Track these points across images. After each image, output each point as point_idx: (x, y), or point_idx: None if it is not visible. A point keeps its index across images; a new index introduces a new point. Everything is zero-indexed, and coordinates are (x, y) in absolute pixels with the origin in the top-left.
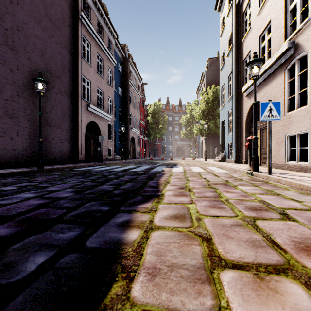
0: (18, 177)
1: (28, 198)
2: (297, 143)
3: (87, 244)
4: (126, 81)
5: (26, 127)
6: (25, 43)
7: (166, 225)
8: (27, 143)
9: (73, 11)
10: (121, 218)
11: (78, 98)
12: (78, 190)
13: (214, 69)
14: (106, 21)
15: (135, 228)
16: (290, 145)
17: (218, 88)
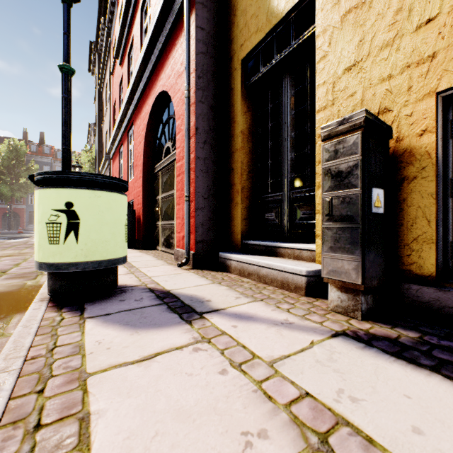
0: None
1: None
2: None
3: None
4: None
5: None
6: None
7: None
8: None
9: None
10: None
11: None
12: None
13: None
14: None
15: None
16: None
17: None
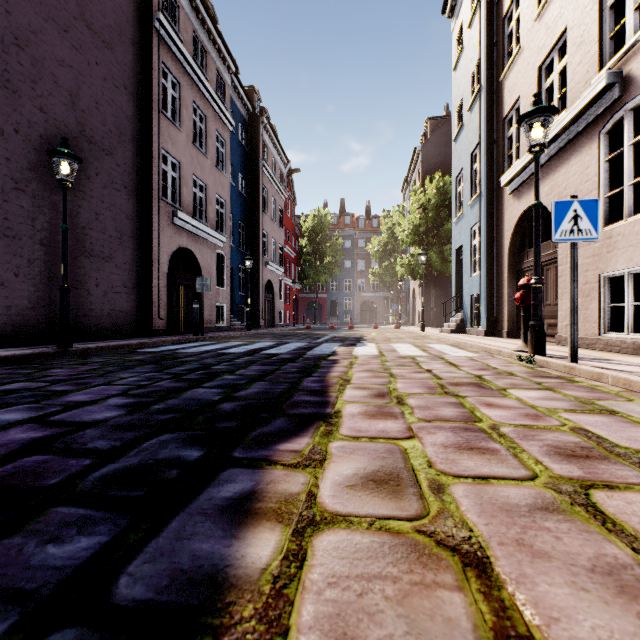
0: (8, 368)
1: (8, 425)
2: (628, 293)
3: (119, 586)
4: (256, 164)
5: (36, 257)
6: (35, 74)
7: (354, 510)
8: (39, 293)
9: (140, 12)
10: (232, 487)
11: (153, 197)
12: (137, 402)
13: (439, 140)
14: (212, 35)
15: (267, 520)
16: (610, 296)
17: (449, 180)
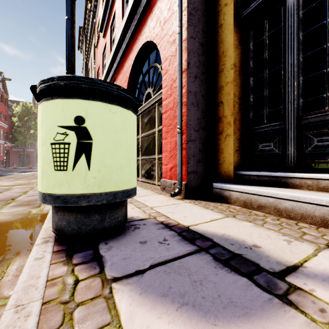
0: None
1: None
2: None
3: None
4: None
5: None
6: None
7: None
8: None
9: None
10: None
11: None
12: None
13: None
14: None
15: None
16: None
17: None
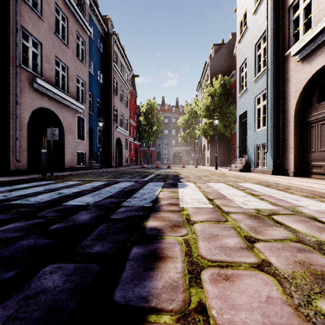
0: None
1: None
2: None
3: None
4: (109, 64)
5: None
6: None
7: None
8: None
9: None
10: None
11: (10, 62)
12: None
13: (220, 57)
14: None
15: None
16: None
17: (227, 78)
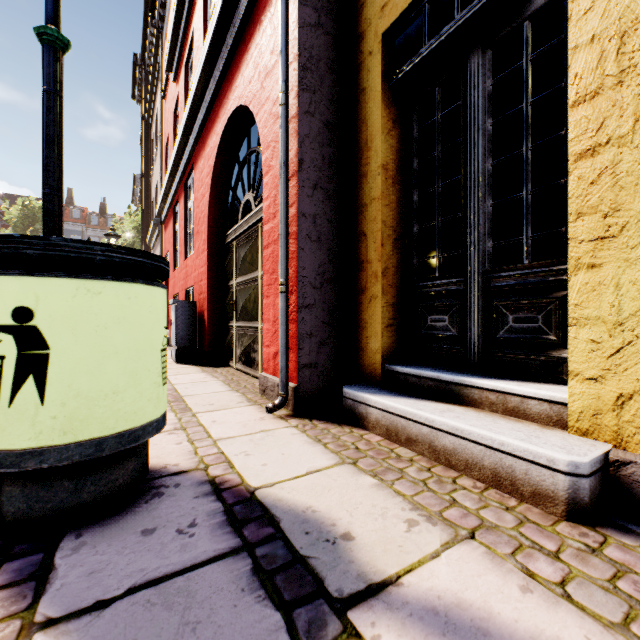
0: None
1: None
2: None
3: None
4: None
5: None
6: None
7: None
8: None
9: None
10: None
11: None
12: None
13: None
14: None
15: None
16: None
17: None
